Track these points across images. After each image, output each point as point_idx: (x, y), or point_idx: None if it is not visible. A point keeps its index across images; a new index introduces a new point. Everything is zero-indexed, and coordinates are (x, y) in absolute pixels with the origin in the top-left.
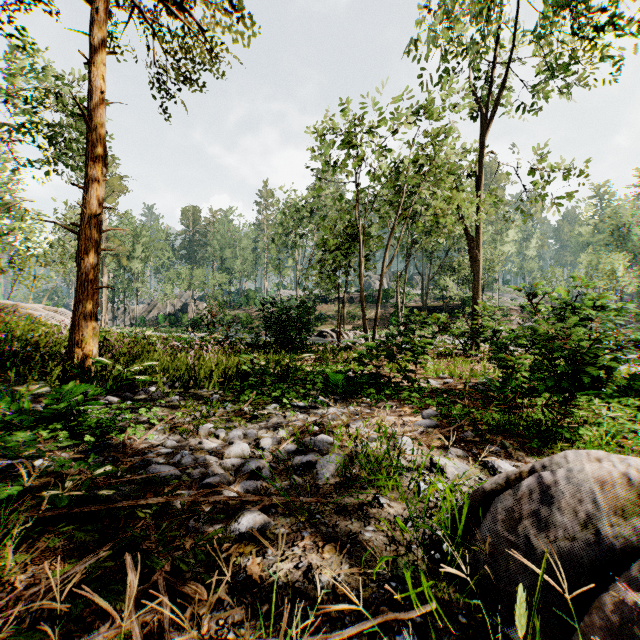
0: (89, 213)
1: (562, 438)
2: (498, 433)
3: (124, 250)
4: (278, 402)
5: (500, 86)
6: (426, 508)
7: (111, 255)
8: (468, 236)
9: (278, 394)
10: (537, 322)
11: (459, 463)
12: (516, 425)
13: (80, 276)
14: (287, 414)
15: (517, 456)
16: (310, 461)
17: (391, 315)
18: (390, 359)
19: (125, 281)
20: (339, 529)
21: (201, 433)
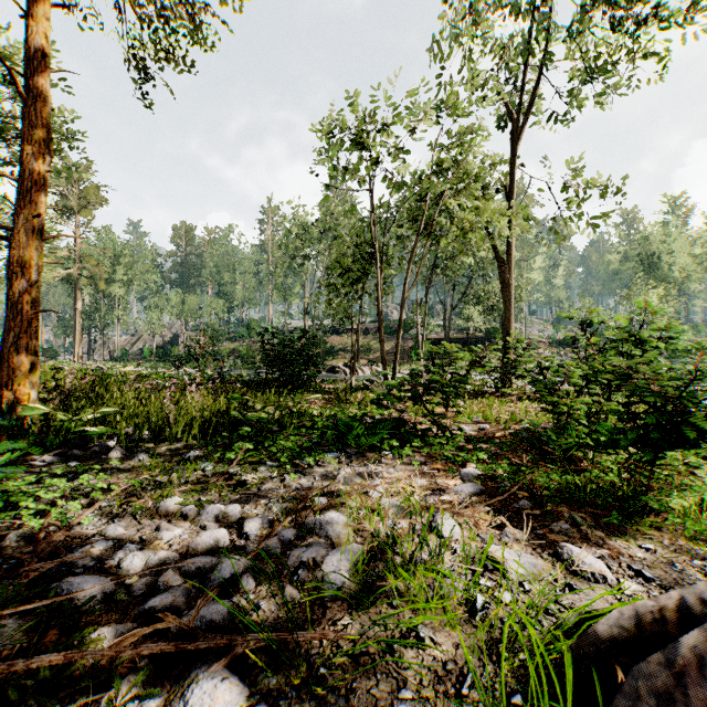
0: (25, 213)
1: (646, 509)
2: (560, 500)
3: (102, 272)
4: (276, 459)
5: (534, 90)
6: (489, 642)
7: (86, 277)
8: (499, 259)
9: (275, 449)
10: (591, 356)
11: (523, 554)
12: (582, 489)
13: (12, 296)
14: (286, 478)
15: (596, 538)
16: (313, 559)
17: (411, 348)
18: (416, 401)
19: (103, 308)
20: (357, 698)
21: (162, 512)
